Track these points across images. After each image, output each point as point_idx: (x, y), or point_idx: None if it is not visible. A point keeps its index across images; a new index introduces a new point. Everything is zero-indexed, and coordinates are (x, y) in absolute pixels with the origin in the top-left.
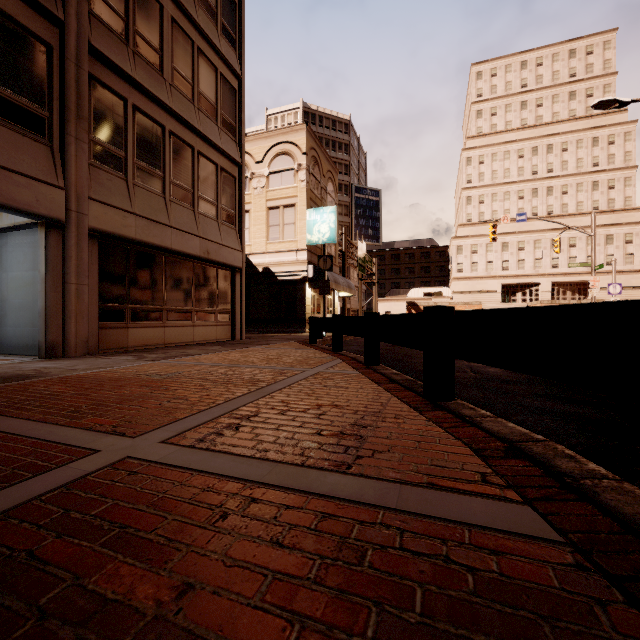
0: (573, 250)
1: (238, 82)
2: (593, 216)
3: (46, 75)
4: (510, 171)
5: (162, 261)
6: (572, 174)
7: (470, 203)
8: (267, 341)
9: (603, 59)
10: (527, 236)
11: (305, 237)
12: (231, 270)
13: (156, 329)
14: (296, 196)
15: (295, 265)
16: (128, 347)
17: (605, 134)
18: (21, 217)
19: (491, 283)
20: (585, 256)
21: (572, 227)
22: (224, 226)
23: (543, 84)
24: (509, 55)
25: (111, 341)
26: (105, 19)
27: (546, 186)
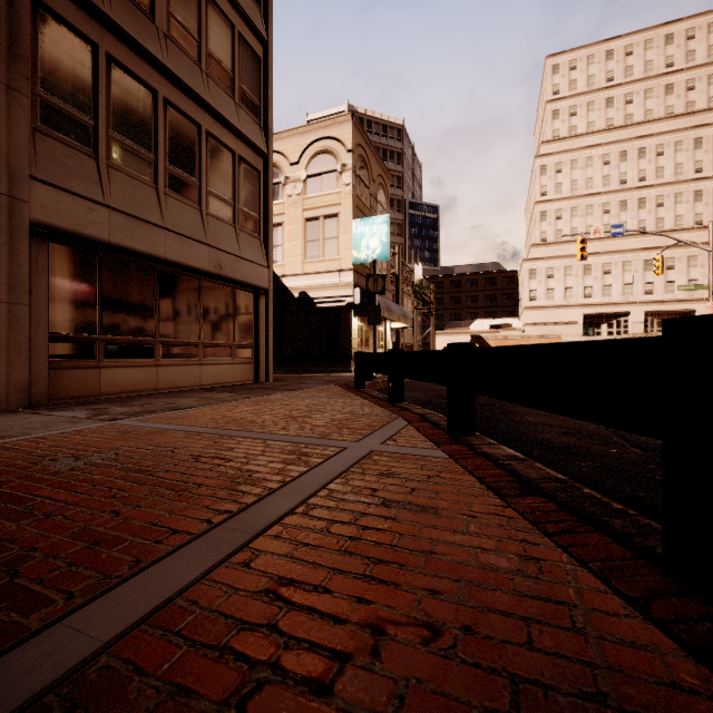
0: (671, 273)
1: (263, 48)
2: (711, 226)
3: None
4: (593, 180)
5: (154, 276)
6: (669, 182)
7: (545, 219)
8: (299, 384)
9: (707, 44)
10: (614, 257)
11: (350, 254)
12: (254, 292)
13: (144, 369)
14: (339, 204)
15: (338, 289)
16: (100, 394)
17: (710, 134)
18: None
19: (570, 313)
20: (686, 280)
21: (683, 241)
22: (244, 234)
23: (633, 77)
24: (592, 44)
25: (72, 386)
26: None
27: (637, 197)
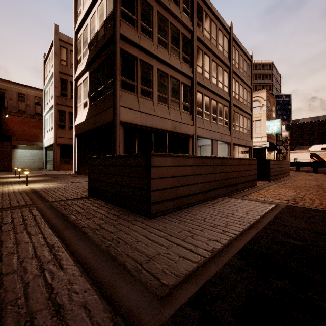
0: None
1: (250, 89)
2: None
3: (227, 113)
4: None
5: (238, 148)
6: None
7: None
8: None
9: None
10: None
11: (265, 131)
12: (248, 147)
13: None
14: (261, 116)
15: (261, 142)
16: None
17: None
18: (221, 142)
19: None
20: None
21: None
22: (248, 135)
23: None
24: None
25: None
26: (232, 95)
27: None
